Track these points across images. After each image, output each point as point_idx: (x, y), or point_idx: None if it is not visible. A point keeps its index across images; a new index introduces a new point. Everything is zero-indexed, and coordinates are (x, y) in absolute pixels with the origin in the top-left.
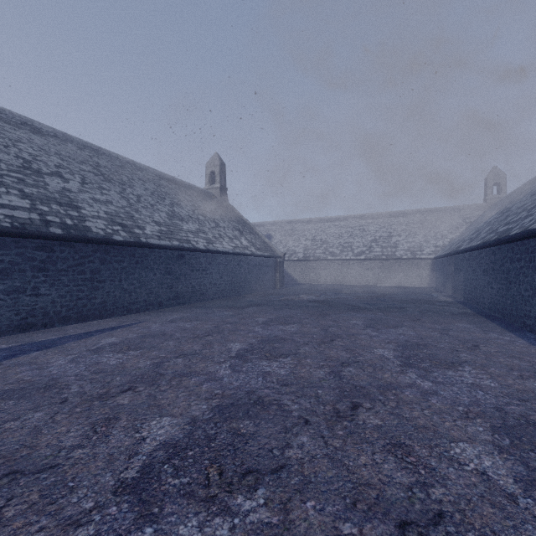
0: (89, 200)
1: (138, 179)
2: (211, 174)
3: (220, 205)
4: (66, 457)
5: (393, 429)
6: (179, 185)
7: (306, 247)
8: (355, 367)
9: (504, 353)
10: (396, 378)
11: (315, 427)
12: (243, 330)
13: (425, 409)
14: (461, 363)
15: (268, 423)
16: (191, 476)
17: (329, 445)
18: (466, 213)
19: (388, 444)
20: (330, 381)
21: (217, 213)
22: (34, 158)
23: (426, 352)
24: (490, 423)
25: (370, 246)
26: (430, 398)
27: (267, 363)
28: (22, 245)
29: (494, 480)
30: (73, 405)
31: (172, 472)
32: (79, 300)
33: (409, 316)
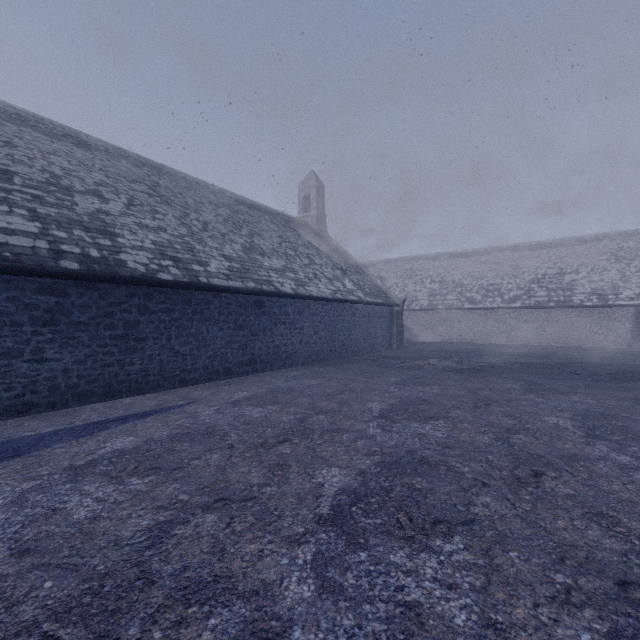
0: (132, 226)
1: (209, 203)
2: (305, 199)
3: (317, 237)
4: None
5: None
6: (263, 212)
7: (432, 292)
8: None
9: None
10: None
11: None
12: (346, 431)
13: None
14: None
15: None
16: None
17: None
18: None
19: None
20: None
21: (312, 247)
22: (68, 173)
23: None
24: None
25: (529, 289)
26: None
27: (406, 555)
28: (16, 286)
29: None
30: None
31: None
32: (107, 367)
33: None
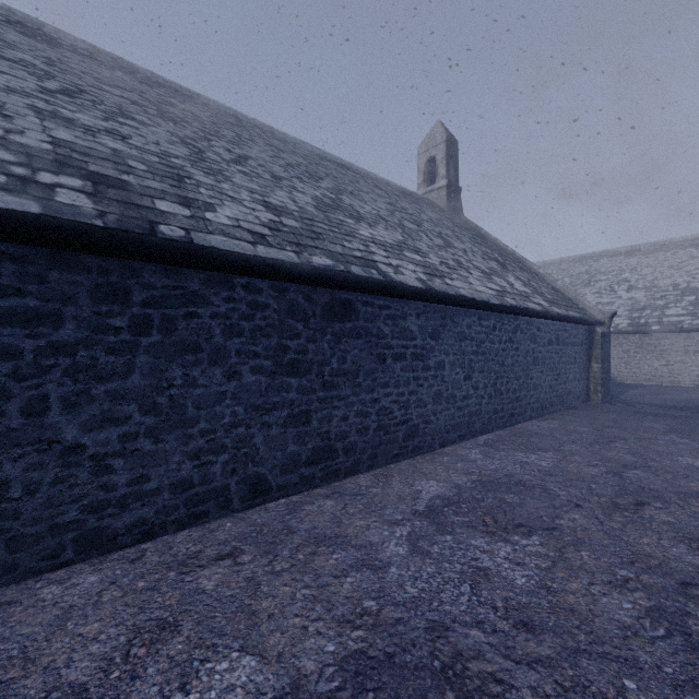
0: (15, 107)
1: (266, 144)
2: (428, 166)
3: (448, 217)
4: None
5: None
6: (364, 176)
7: (635, 304)
8: None
9: None
10: None
11: None
12: None
13: None
14: None
15: None
16: None
17: None
18: None
19: None
20: None
21: (444, 226)
22: None
23: None
24: None
25: None
26: None
27: None
28: None
29: None
30: None
31: None
32: None
33: None
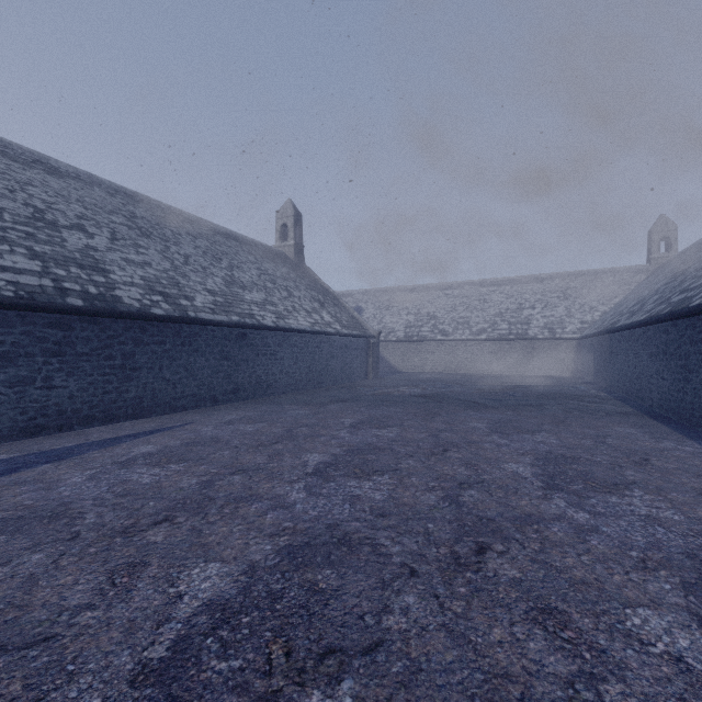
0: (120, 261)
1: (186, 234)
2: (283, 228)
3: (295, 268)
4: (68, 624)
5: (538, 585)
6: (241, 242)
7: (409, 323)
8: (479, 489)
9: (687, 470)
10: (537, 506)
11: (425, 581)
12: (324, 435)
13: (582, 555)
14: (627, 484)
15: (358, 573)
16: (245, 658)
17: (446, 610)
18: (622, 277)
19: (532, 609)
20: (444, 510)
21: (290, 279)
22: (49, 206)
23: (577, 468)
24: (680, 577)
25: (494, 322)
26: (589, 537)
27: (356, 482)
28: (29, 321)
29: (697, 671)
30: (86, 543)
31: (217, 650)
32: (107, 394)
33: (550, 417)
